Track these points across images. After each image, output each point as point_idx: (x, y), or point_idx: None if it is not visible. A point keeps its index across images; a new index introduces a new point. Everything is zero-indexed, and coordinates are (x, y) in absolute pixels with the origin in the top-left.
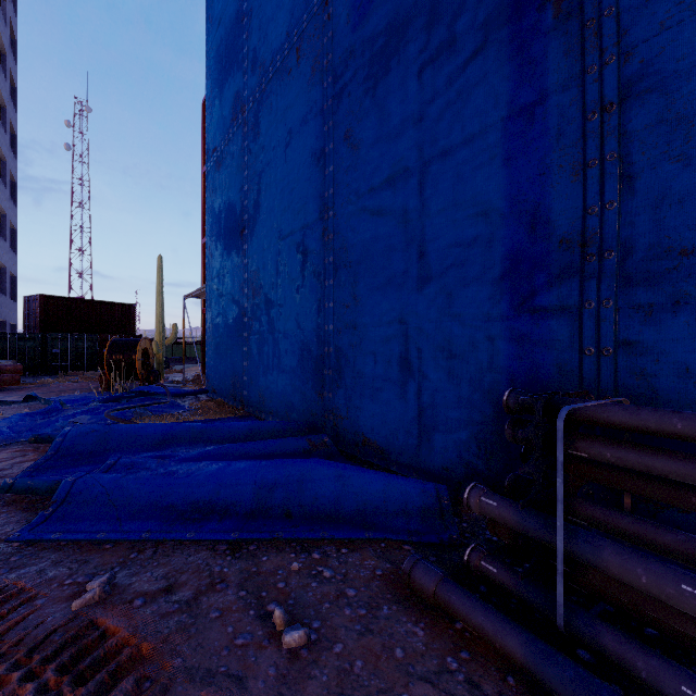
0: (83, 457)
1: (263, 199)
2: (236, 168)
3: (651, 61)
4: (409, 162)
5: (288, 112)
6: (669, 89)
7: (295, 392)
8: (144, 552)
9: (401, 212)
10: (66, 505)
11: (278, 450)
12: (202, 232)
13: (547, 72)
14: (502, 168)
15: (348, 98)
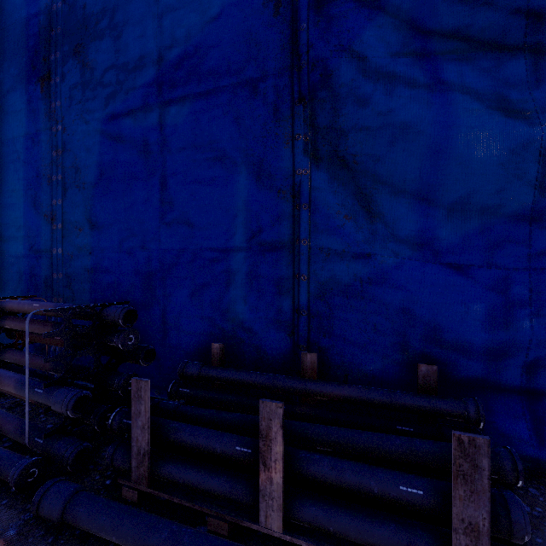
0: None
1: None
2: None
3: (72, 136)
4: None
5: None
6: (76, 153)
7: None
8: None
9: None
10: None
11: None
12: None
13: (40, 120)
14: (24, 166)
15: None
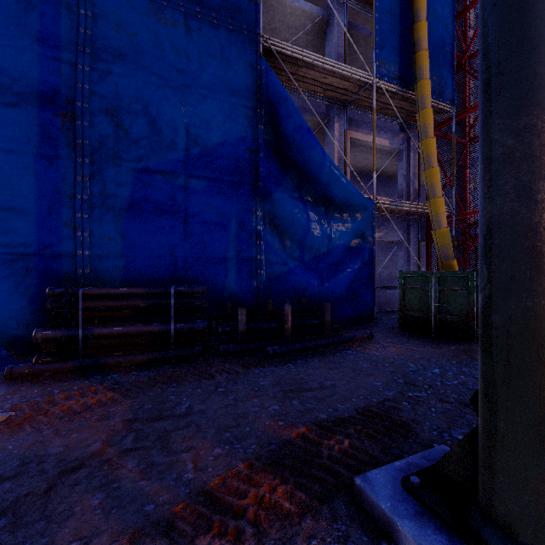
0: None
1: None
2: None
3: (103, 171)
4: None
5: None
6: (108, 184)
7: None
8: None
9: None
10: None
11: None
12: None
13: (61, 147)
14: (35, 178)
15: None
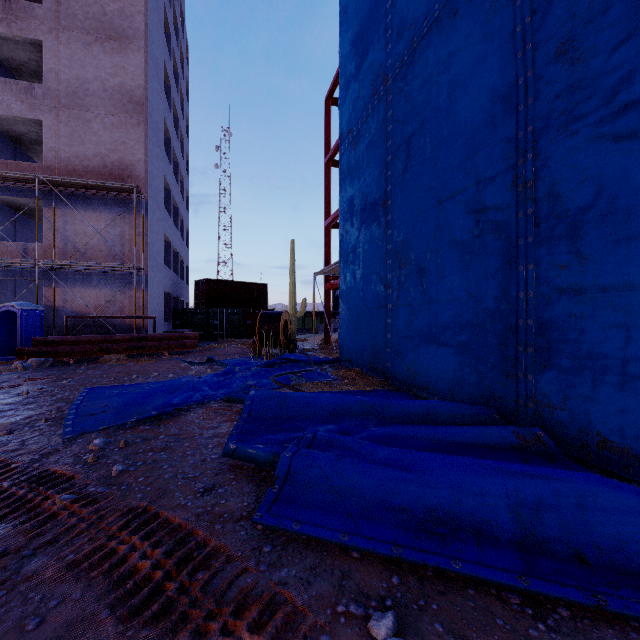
0: (272, 422)
1: (414, 164)
2: (376, 141)
3: None
4: None
5: (452, 59)
6: None
7: (463, 368)
8: (405, 578)
9: None
10: (290, 484)
11: (477, 441)
12: (325, 215)
13: None
14: None
15: (564, 2)
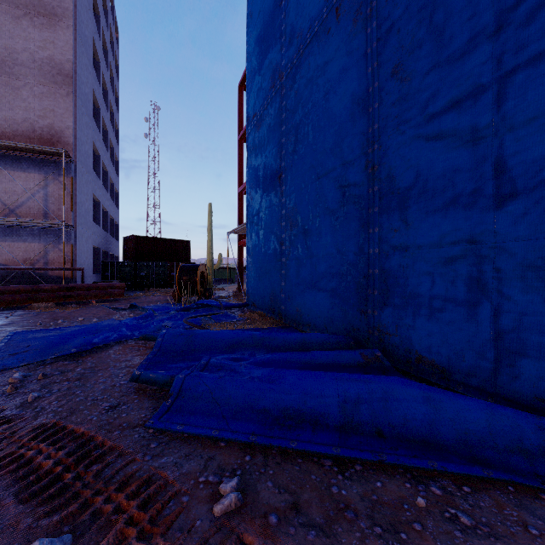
0: (178, 354)
1: (301, 146)
2: (274, 125)
3: None
4: (481, 77)
5: (327, 67)
6: None
7: (334, 308)
8: (255, 456)
9: (470, 130)
10: (181, 398)
11: (334, 361)
12: (238, 183)
13: None
14: None
15: (397, 35)
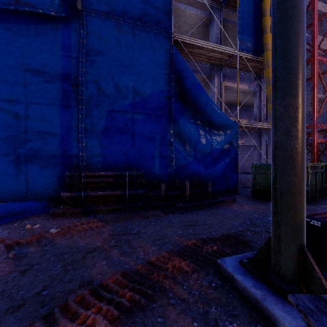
0: None
1: None
2: None
3: (91, 112)
4: (20, 98)
5: None
6: (94, 119)
7: None
8: None
9: (16, 114)
10: None
11: None
12: None
13: (72, 101)
14: (60, 117)
15: None
